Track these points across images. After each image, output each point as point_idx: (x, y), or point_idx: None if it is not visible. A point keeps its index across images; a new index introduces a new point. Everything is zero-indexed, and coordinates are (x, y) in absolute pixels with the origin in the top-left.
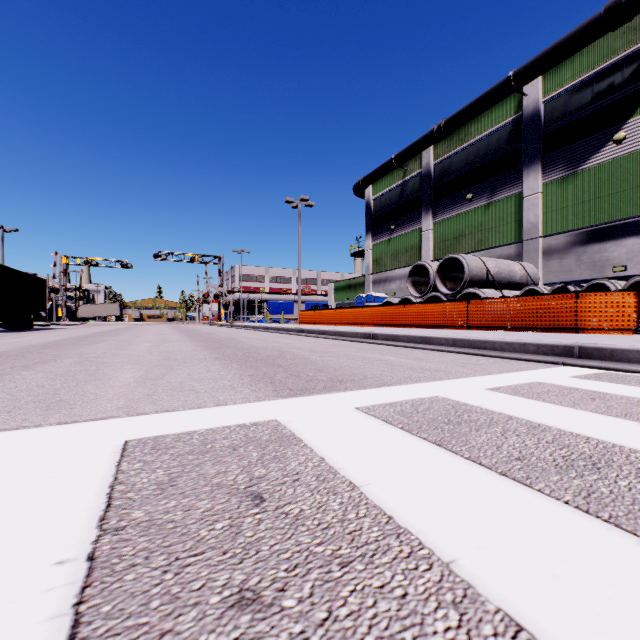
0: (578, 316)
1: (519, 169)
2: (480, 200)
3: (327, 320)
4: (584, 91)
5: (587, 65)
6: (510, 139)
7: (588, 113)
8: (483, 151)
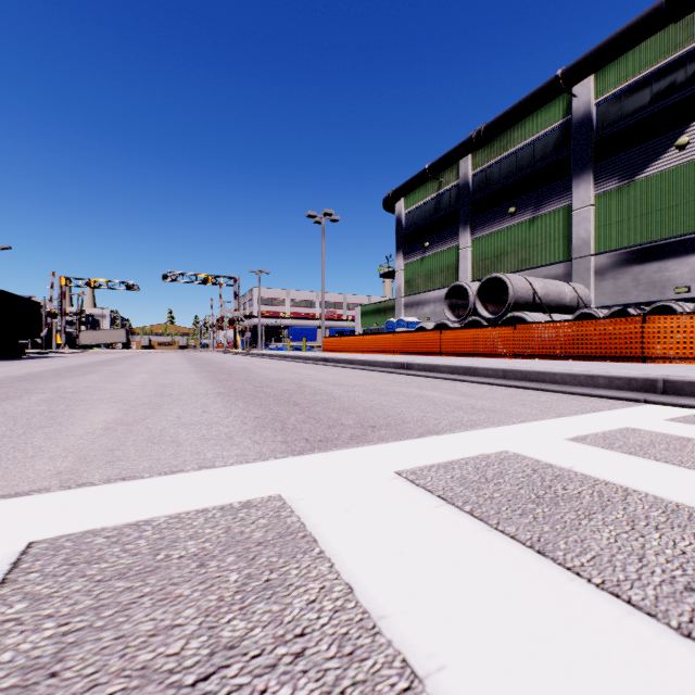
0: (645, 343)
1: (568, 179)
2: (524, 214)
3: (354, 347)
4: (642, 91)
5: (645, 62)
6: (558, 146)
7: (646, 115)
8: (527, 160)
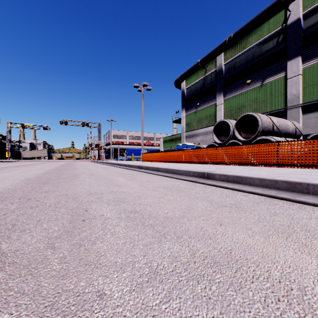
0: None
1: (284, 61)
2: (256, 83)
3: (159, 159)
4: None
5: None
6: (277, 42)
7: None
8: (258, 52)
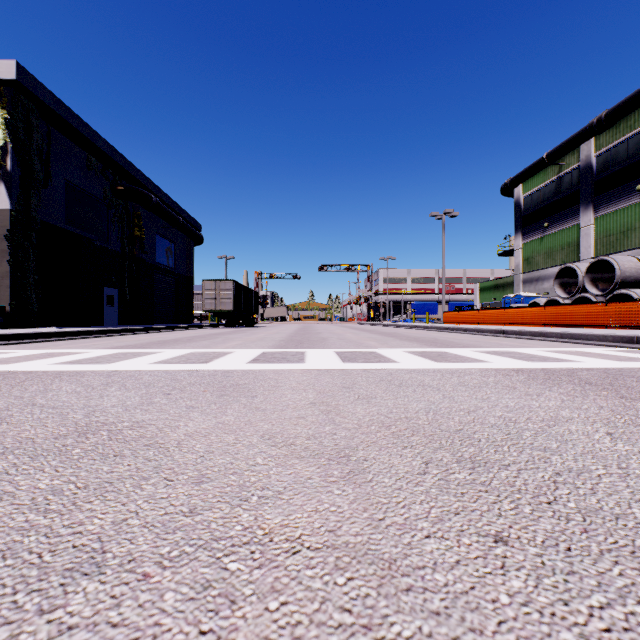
0: None
1: None
2: None
3: (470, 320)
4: None
5: None
6: None
7: None
8: None
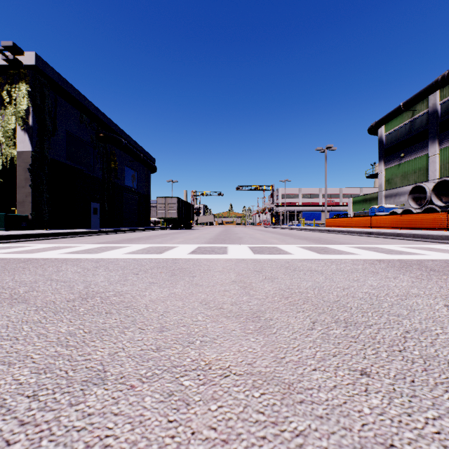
0: None
1: None
2: None
3: (345, 224)
4: None
5: None
6: None
7: None
8: None
